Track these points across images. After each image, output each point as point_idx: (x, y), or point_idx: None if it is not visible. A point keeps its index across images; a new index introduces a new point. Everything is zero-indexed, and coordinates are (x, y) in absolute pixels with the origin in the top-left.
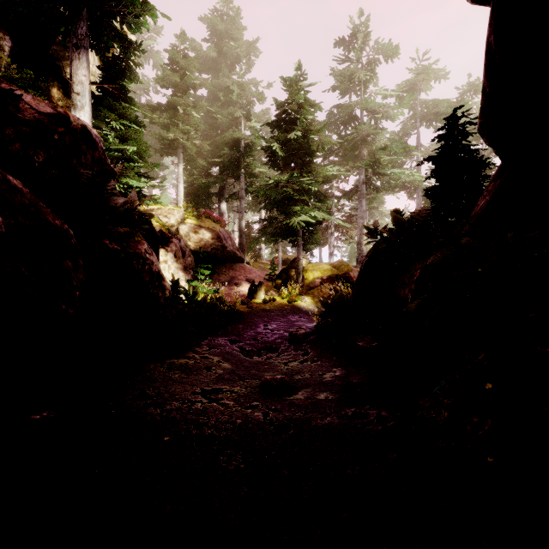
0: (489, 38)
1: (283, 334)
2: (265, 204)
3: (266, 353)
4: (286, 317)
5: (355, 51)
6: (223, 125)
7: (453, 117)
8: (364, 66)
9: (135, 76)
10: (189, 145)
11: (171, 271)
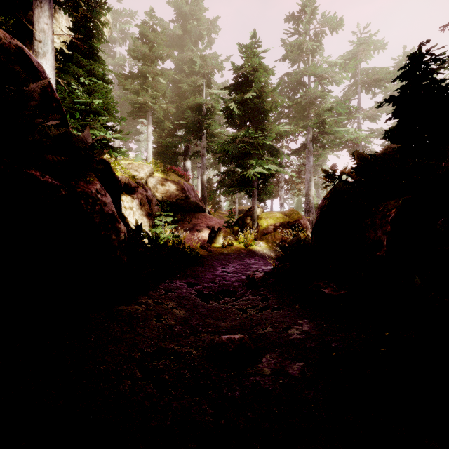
0: None
1: (240, 276)
2: (223, 158)
3: (223, 297)
4: (242, 260)
5: (304, 24)
6: (188, 94)
7: (418, 53)
8: (311, 38)
9: (102, 36)
10: (157, 109)
11: (135, 217)
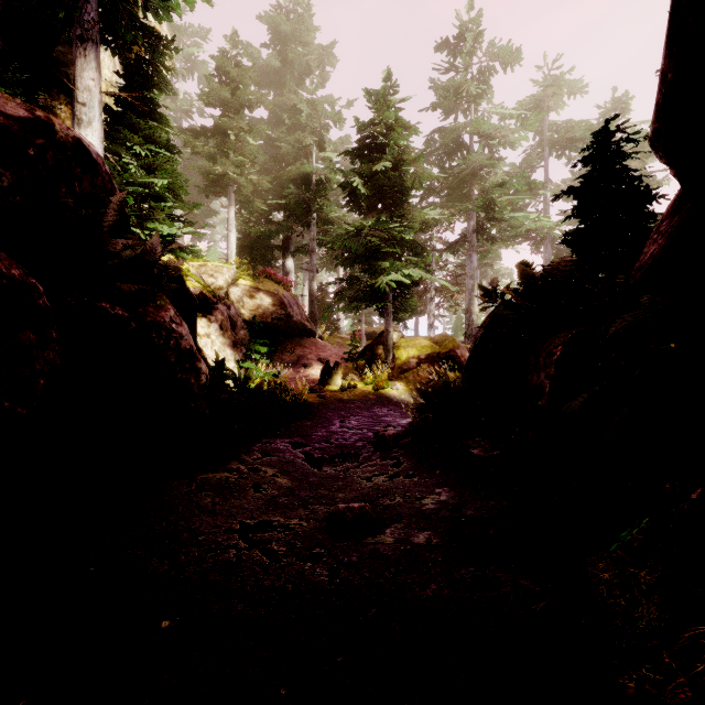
0: None
1: (366, 434)
2: (343, 259)
3: (341, 463)
4: (370, 411)
5: (463, 57)
6: (289, 157)
7: (604, 131)
8: (474, 77)
9: (166, 85)
10: (243, 182)
11: (215, 348)
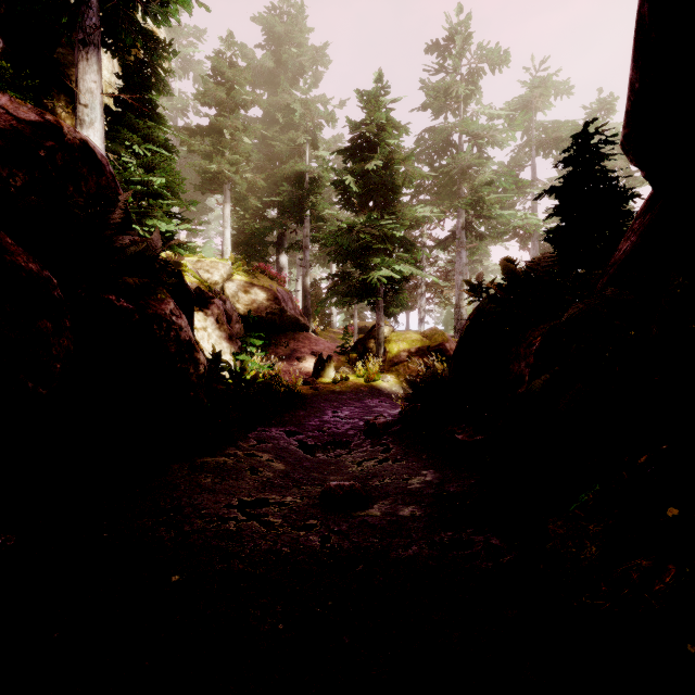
0: (641, 8)
1: (357, 423)
2: (335, 255)
3: (334, 449)
4: (362, 402)
5: (452, 59)
6: (282, 155)
7: (583, 133)
8: (463, 78)
9: (164, 87)
10: (238, 180)
11: (211, 341)
